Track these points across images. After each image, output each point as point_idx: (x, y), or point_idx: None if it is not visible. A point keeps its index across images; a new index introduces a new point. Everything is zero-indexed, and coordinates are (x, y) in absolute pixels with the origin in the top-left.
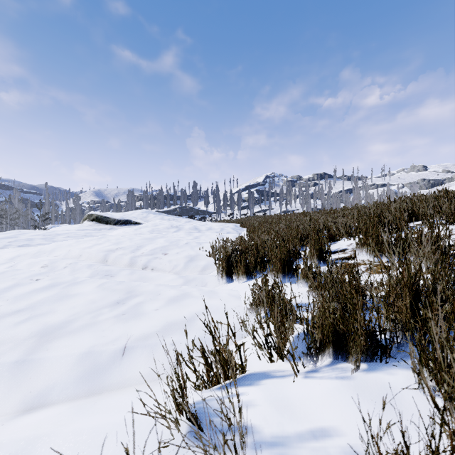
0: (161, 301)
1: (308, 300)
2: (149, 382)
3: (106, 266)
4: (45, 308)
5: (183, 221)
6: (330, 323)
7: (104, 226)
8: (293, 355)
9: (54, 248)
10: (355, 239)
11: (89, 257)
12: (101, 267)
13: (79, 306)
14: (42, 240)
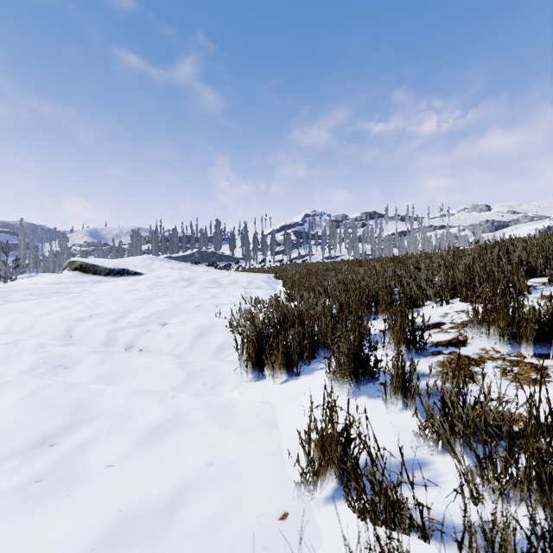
0: (127, 437)
1: (464, 518)
2: None
3: (63, 348)
4: None
5: (200, 270)
6: None
7: (91, 277)
8: None
9: None
10: (450, 306)
11: (44, 330)
12: (54, 350)
13: None
14: None
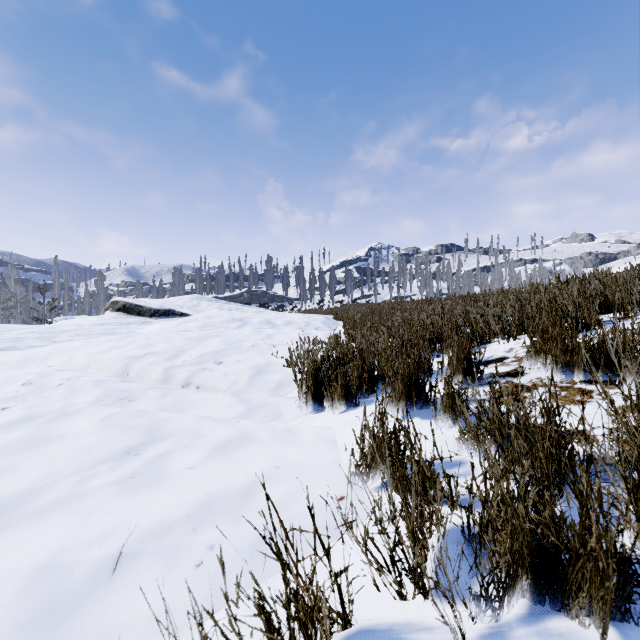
0: (202, 449)
1: (472, 470)
2: (158, 636)
3: (124, 384)
4: (0, 464)
5: (251, 311)
6: (528, 530)
7: (135, 319)
8: (452, 598)
9: (49, 353)
10: (517, 342)
11: (100, 368)
12: (116, 385)
13: (60, 458)
14: (36, 340)
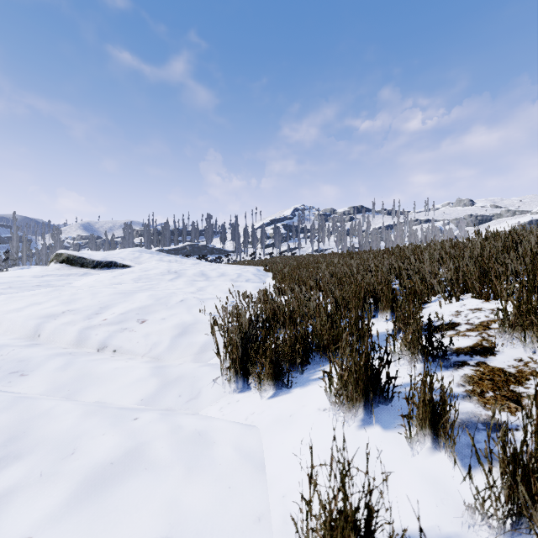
0: (62, 485)
1: None
2: None
3: (25, 350)
4: None
5: (189, 263)
6: None
7: (78, 270)
8: None
9: None
10: (462, 303)
11: (10, 328)
12: (14, 352)
13: None
14: None
